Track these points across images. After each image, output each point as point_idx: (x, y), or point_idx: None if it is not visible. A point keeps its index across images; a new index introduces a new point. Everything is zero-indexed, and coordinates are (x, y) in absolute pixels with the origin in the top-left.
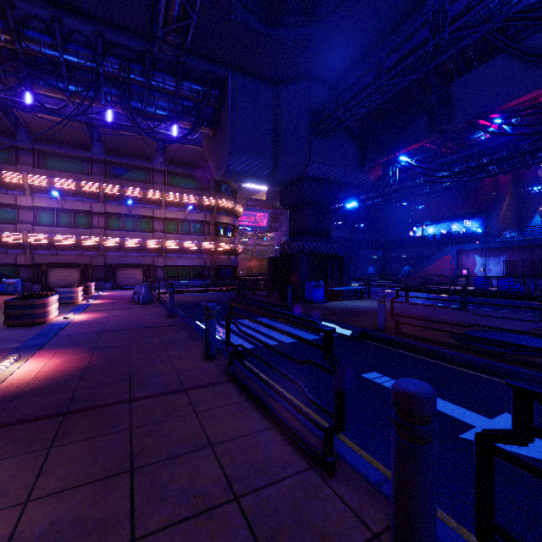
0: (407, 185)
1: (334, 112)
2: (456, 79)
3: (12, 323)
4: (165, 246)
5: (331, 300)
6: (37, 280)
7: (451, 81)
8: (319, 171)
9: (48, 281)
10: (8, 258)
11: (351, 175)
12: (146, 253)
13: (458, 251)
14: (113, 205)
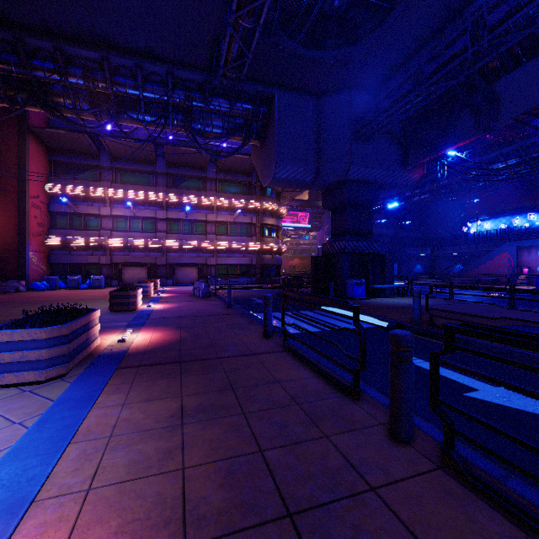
0: (458, 179)
1: (374, 118)
2: (503, 76)
3: (114, 309)
4: (217, 247)
5: (372, 297)
6: (115, 277)
7: (498, 78)
8: (360, 174)
9: (123, 278)
10: (94, 259)
11: (393, 176)
12: (200, 253)
13: (518, 248)
14: (173, 211)
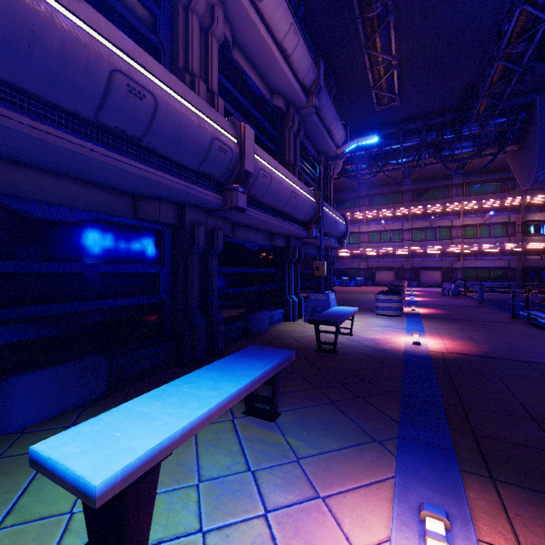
0: None
1: None
2: None
3: None
4: (463, 251)
5: None
6: (369, 278)
7: None
8: None
9: (375, 279)
10: (355, 265)
11: None
12: (444, 258)
13: None
14: (417, 222)
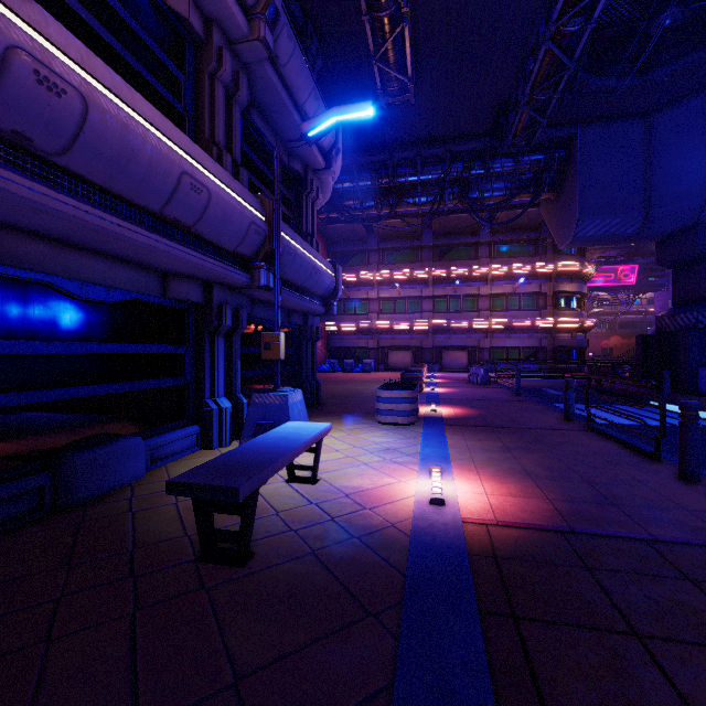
0: None
1: None
2: None
3: None
4: (491, 326)
5: None
6: (381, 361)
7: None
8: None
9: (388, 362)
10: (363, 343)
11: None
12: (470, 334)
13: None
14: (439, 288)
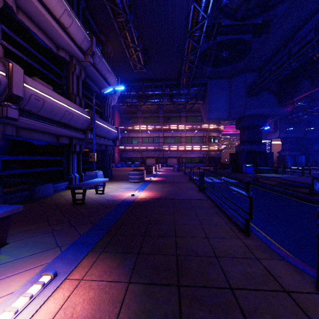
0: None
1: (254, 88)
2: None
3: (146, 173)
4: (186, 149)
5: (258, 173)
6: (143, 163)
7: None
8: (252, 112)
9: (146, 163)
10: (135, 155)
11: (273, 110)
12: (178, 152)
13: None
14: (166, 133)
